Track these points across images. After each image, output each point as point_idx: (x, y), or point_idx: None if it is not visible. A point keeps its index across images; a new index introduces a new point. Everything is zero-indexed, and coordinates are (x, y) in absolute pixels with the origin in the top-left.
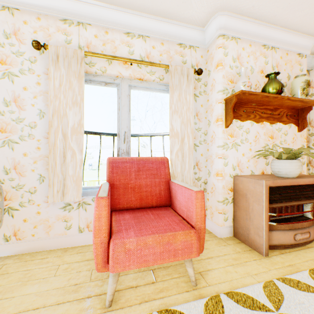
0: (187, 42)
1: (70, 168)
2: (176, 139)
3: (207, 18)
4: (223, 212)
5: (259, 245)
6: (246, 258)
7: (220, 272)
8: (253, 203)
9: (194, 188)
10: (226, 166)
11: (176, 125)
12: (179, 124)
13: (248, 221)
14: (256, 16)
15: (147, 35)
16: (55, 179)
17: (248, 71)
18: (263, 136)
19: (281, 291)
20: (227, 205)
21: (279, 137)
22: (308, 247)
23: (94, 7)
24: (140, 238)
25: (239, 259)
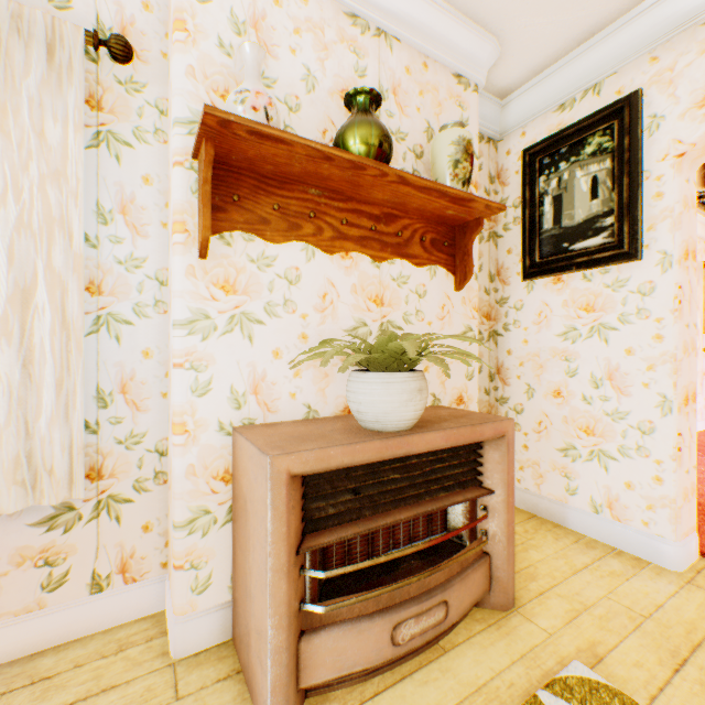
0: None
1: None
2: None
3: None
4: (193, 562)
5: (263, 700)
6: None
7: None
8: (255, 539)
9: None
10: (207, 395)
11: None
12: (2, 232)
13: (249, 598)
14: None
15: None
16: None
17: (298, 82)
18: (350, 295)
19: None
20: (209, 533)
21: (403, 302)
22: (445, 649)
23: None
24: None
25: None
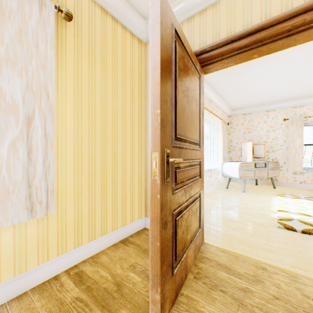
0: None
1: (297, 159)
2: None
3: None
4: None
5: None
6: None
7: None
8: None
9: None
10: None
11: None
12: None
13: None
14: None
15: None
16: (290, 163)
17: None
18: None
19: None
20: None
21: None
22: None
23: (307, 99)
24: None
25: None
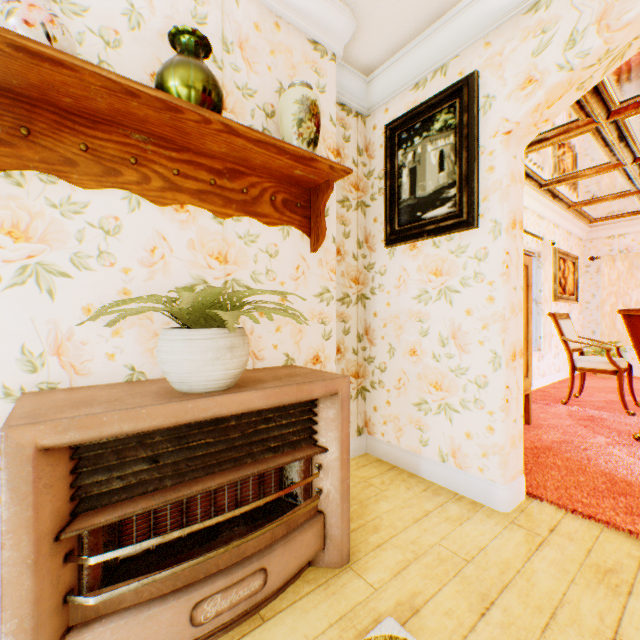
0: None
1: None
2: None
3: None
4: None
5: None
6: None
7: None
8: None
9: None
10: None
11: None
12: None
13: None
14: None
15: None
16: None
17: (119, 16)
18: (186, 250)
19: None
20: None
21: (252, 261)
22: (264, 619)
23: None
24: None
25: None
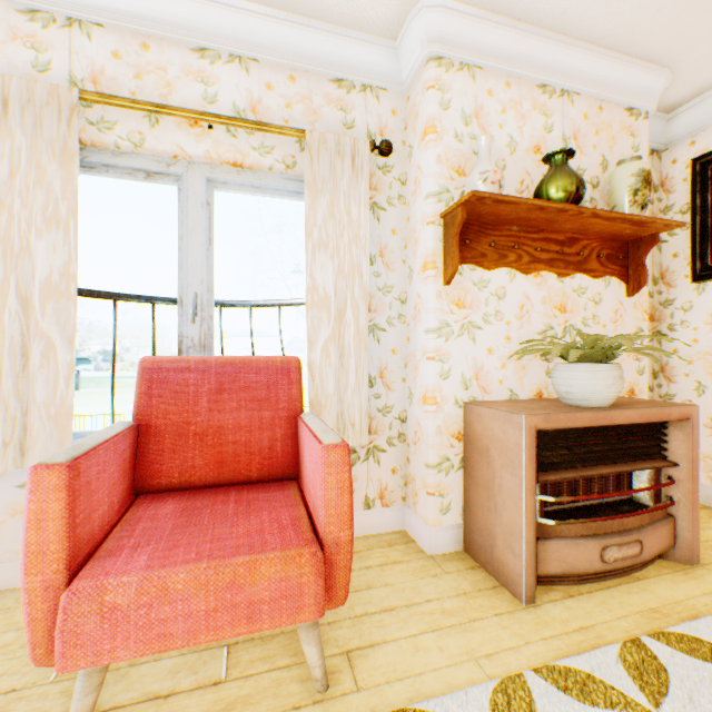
0: (355, 77)
1: (41, 385)
2: (324, 312)
3: (400, 17)
4: (440, 492)
5: (514, 575)
6: (478, 611)
7: (399, 649)
8: (503, 472)
9: (325, 438)
10: (447, 379)
11: (323, 278)
12: (332, 277)
13: (492, 514)
14: (519, 13)
15: (252, 55)
16: None
17: (504, 149)
18: (540, 305)
19: (538, 706)
20: (449, 474)
21: (582, 309)
22: (639, 578)
23: None
24: (153, 575)
25: (460, 612)
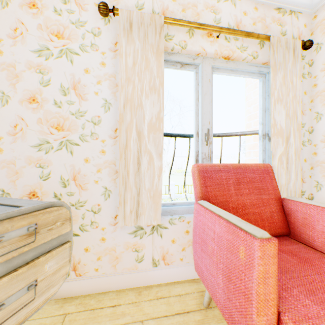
0: (288, 6)
1: (147, 179)
2: (279, 138)
3: None
4: None
5: None
6: None
7: None
8: None
9: None
10: None
11: (279, 119)
12: (284, 118)
13: None
14: None
15: None
16: (126, 195)
17: None
18: None
19: None
20: None
21: None
22: None
23: None
24: None
25: None
